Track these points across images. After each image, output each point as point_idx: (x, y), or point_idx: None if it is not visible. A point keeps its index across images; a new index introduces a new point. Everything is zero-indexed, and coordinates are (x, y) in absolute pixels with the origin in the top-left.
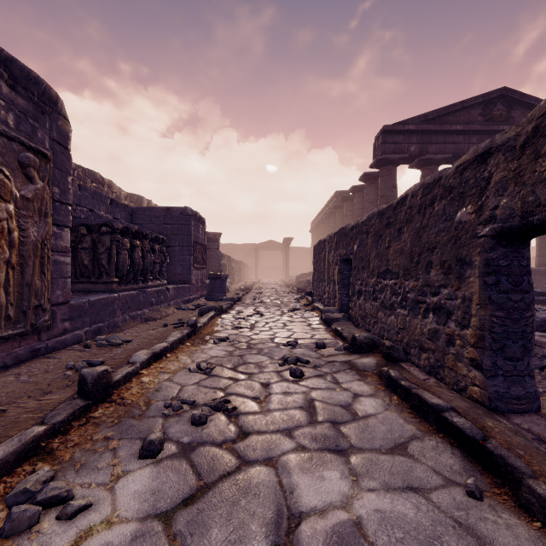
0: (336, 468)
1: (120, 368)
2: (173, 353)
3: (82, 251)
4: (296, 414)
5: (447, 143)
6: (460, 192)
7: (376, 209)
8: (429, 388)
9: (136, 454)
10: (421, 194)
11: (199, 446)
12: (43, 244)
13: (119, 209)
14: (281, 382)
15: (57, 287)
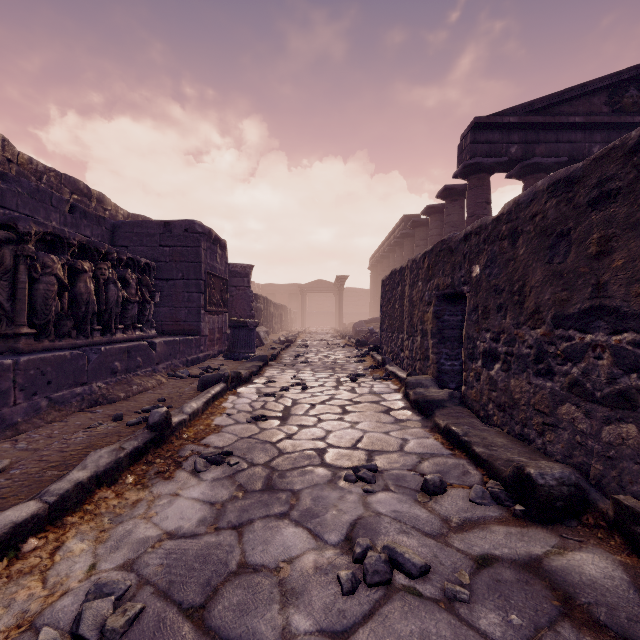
0: None
1: None
2: (55, 530)
3: None
4: None
5: (561, 142)
6: None
7: (544, 180)
8: None
9: None
10: None
11: None
12: None
13: (87, 221)
14: None
15: None
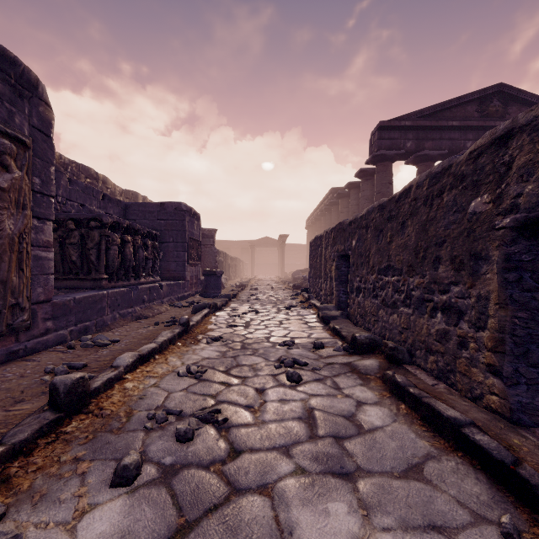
0: (342, 499)
1: (102, 373)
2: (162, 354)
3: (70, 246)
4: (294, 426)
5: (443, 139)
6: (474, 180)
7: (376, 202)
8: (440, 396)
9: (109, 480)
10: (427, 184)
11: (182, 469)
12: (20, 238)
13: (111, 204)
14: (278, 387)
15: (38, 285)
